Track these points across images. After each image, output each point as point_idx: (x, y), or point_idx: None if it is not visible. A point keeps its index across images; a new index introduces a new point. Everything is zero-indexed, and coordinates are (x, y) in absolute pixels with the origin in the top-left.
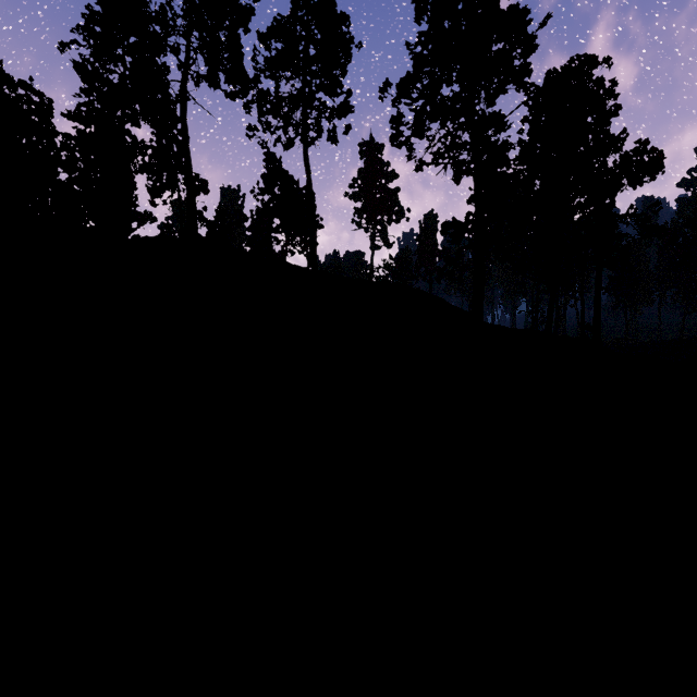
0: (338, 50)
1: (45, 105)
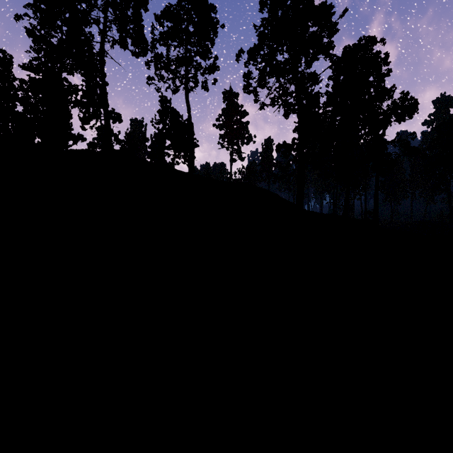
0: (208, 29)
1: (6, 59)
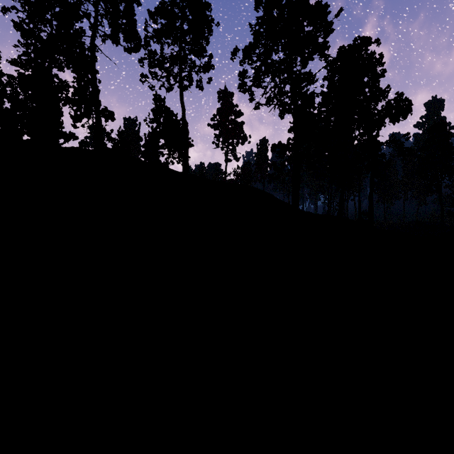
0: (203, 26)
1: None
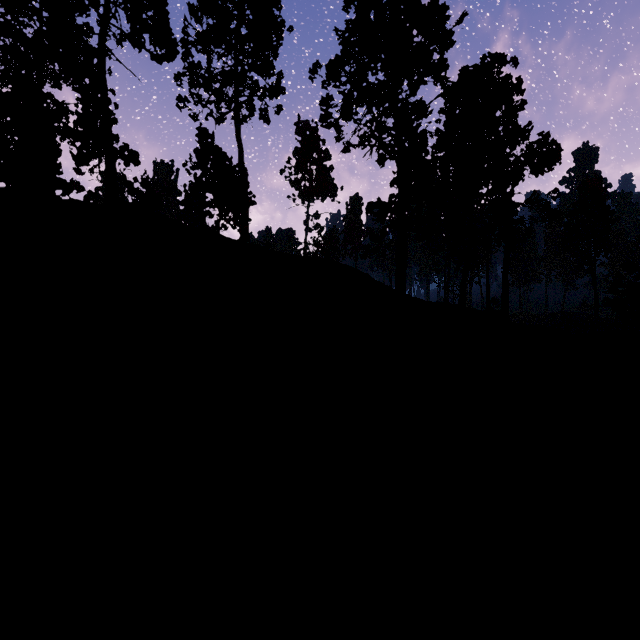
0: (269, 31)
1: None
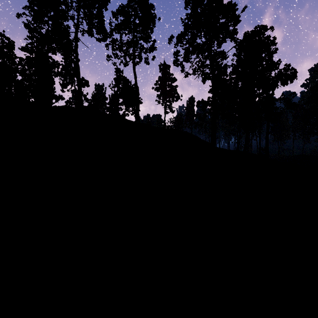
0: (149, 21)
1: (10, 43)
